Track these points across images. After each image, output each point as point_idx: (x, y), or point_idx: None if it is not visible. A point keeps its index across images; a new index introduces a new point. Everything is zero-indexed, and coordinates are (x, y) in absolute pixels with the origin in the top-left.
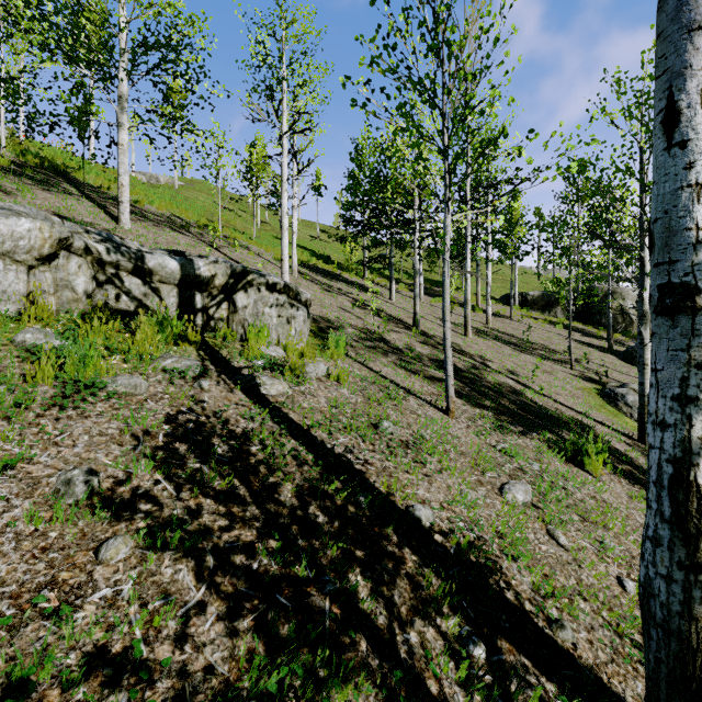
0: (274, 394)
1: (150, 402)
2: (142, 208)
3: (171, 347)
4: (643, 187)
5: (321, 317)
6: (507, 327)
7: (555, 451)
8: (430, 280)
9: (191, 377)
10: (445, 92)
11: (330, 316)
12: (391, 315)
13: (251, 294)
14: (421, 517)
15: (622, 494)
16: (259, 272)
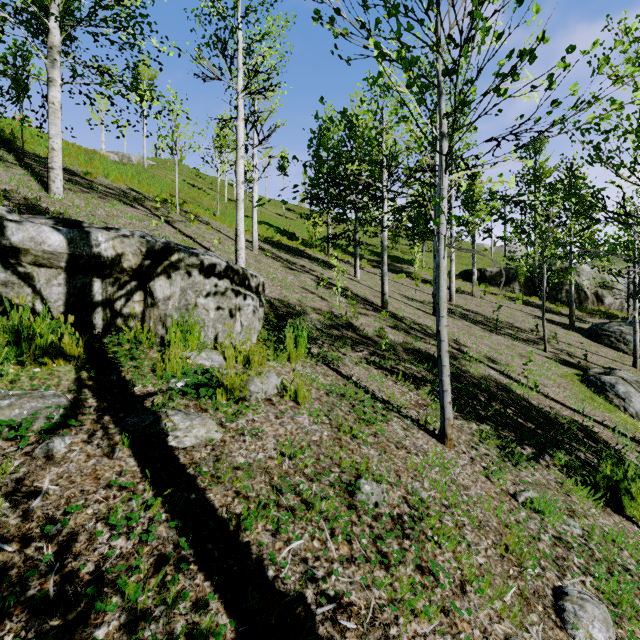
0: (191, 444)
1: None
2: (92, 180)
3: (29, 368)
4: None
5: (280, 301)
6: (470, 304)
7: (586, 490)
8: (391, 256)
9: (37, 432)
10: None
11: (291, 299)
12: (357, 294)
13: (177, 280)
14: None
15: None
16: (189, 250)
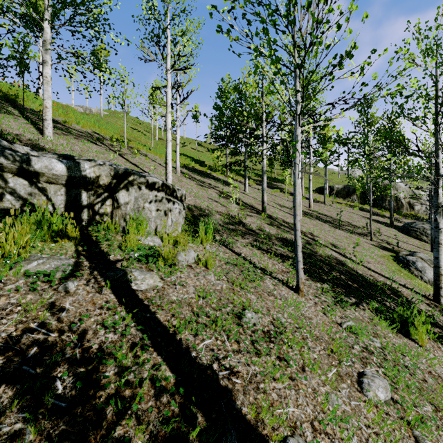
0: (145, 288)
1: None
2: (69, 126)
3: (48, 244)
4: (438, 109)
5: (195, 206)
6: (322, 209)
7: (386, 323)
8: (270, 177)
9: (58, 278)
10: (306, 5)
11: (202, 205)
12: (245, 203)
13: (132, 192)
14: None
15: None
16: (139, 173)
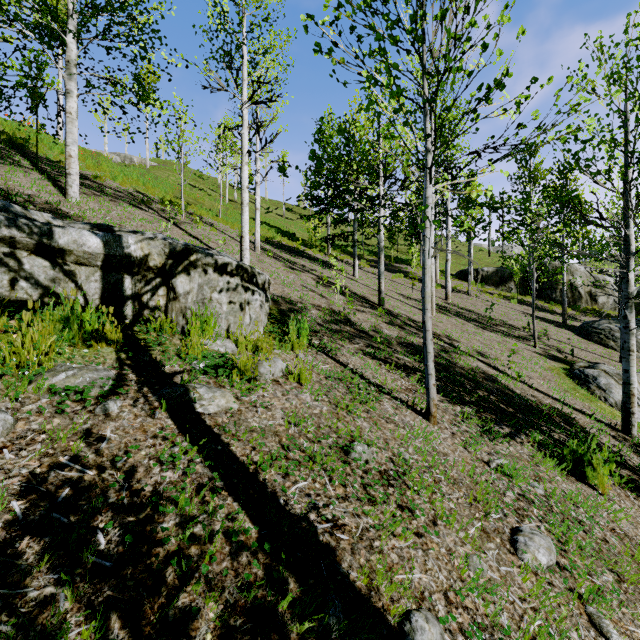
0: (214, 411)
1: (7, 452)
2: (101, 184)
3: (80, 349)
4: (628, 159)
5: (283, 298)
6: (465, 302)
7: (553, 461)
8: (390, 256)
9: (95, 397)
10: (439, 16)
11: (293, 296)
12: (355, 293)
13: (195, 277)
14: None
15: (638, 517)
16: (205, 251)
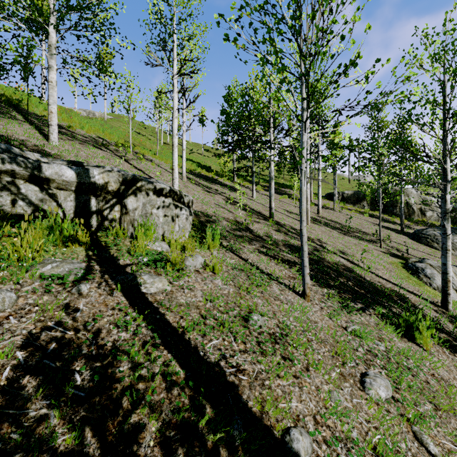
0: (154, 292)
1: (12, 319)
2: (73, 131)
3: (60, 248)
4: (445, 115)
5: (202, 212)
6: (332, 216)
7: (392, 327)
8: (278, 183)
9: (71, 281)
10: (310, 17)
11: (209, 211)
12: (253, 209)
13: (140, 198)
14: (300, 452)
15: (451, 366)
16: (147, 180)
